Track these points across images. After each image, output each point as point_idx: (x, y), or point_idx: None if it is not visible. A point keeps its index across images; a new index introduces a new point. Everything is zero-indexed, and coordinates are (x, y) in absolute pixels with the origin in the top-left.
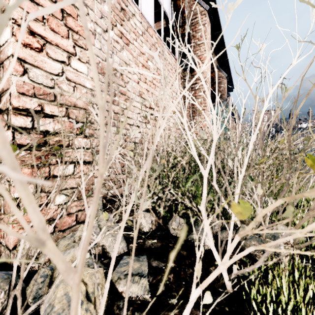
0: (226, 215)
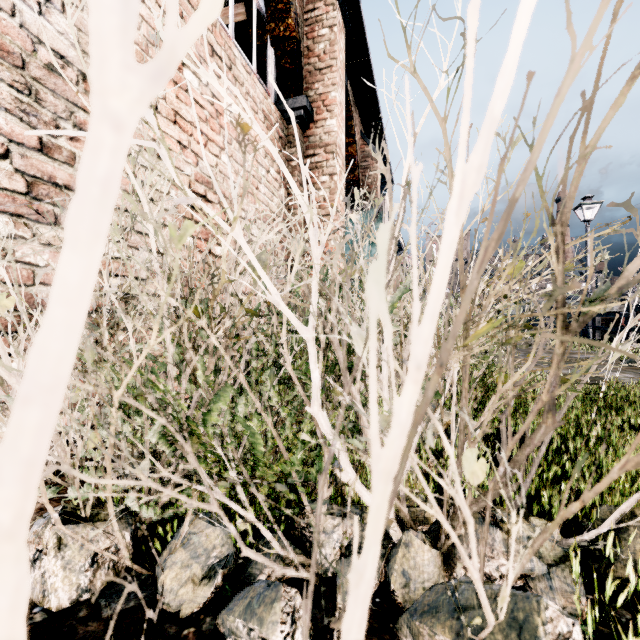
0: None
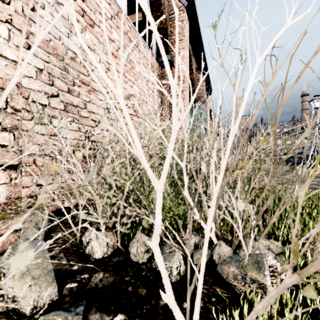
0: (201, 228)
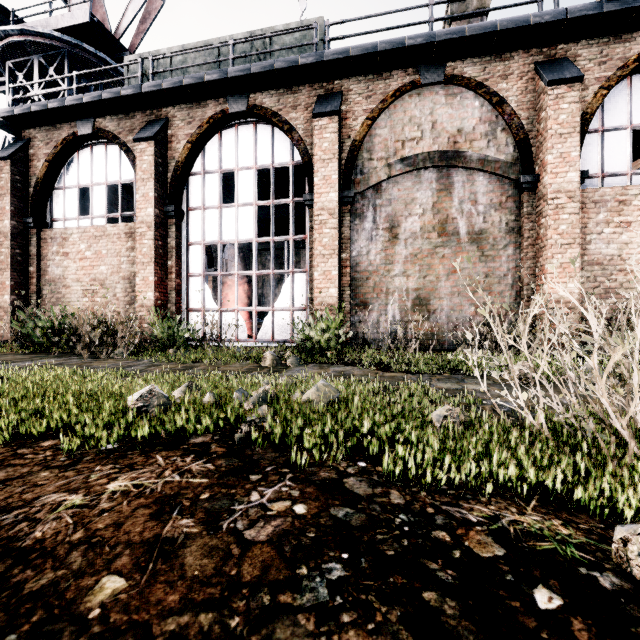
0: None
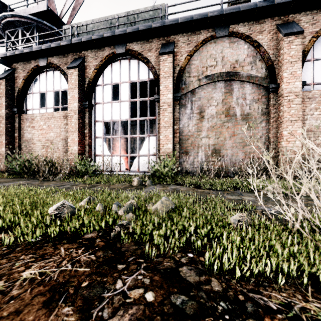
0: None
